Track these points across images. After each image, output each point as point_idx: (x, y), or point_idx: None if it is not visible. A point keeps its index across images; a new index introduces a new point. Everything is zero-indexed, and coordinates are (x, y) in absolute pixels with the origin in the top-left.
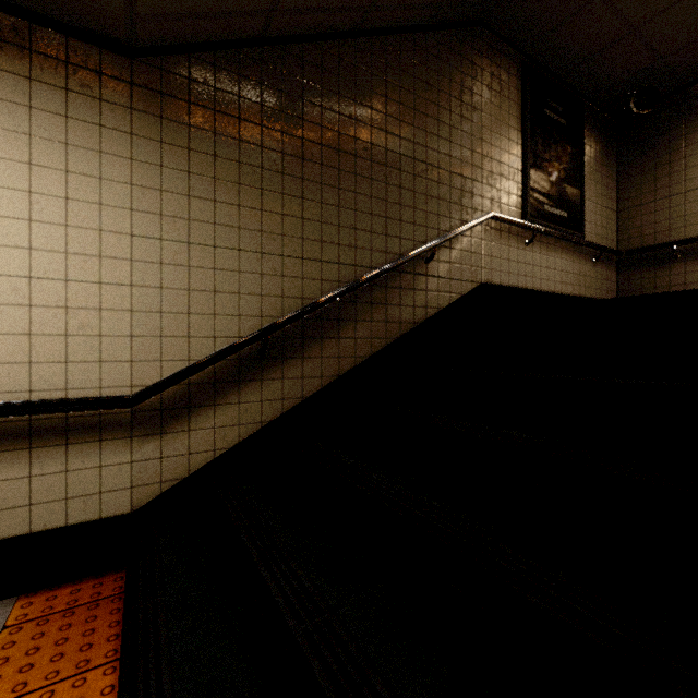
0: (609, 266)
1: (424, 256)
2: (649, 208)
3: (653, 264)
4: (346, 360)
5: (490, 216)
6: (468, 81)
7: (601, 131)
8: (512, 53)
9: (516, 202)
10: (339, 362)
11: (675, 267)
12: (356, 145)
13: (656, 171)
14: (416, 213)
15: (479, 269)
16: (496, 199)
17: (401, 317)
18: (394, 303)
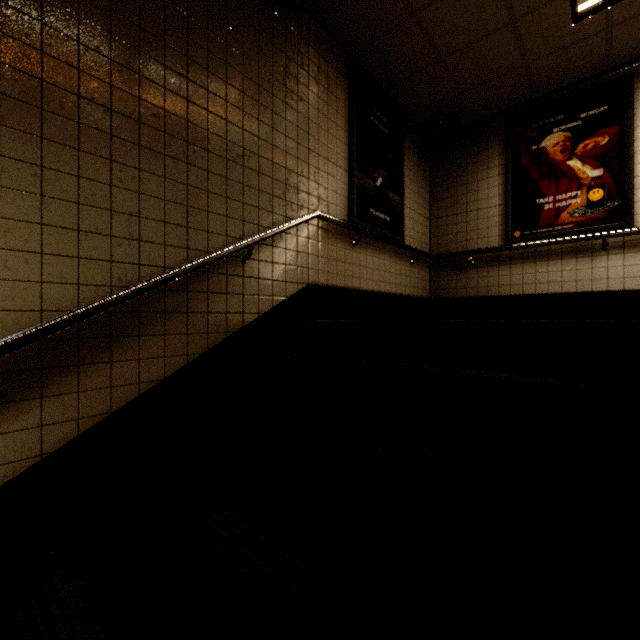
0: (423, 267)
1: (241, 254)
2: (453, 220)
3: (456, 268)
4: (123, 389)
5: (315, 215)
6: (293, 67)
7: (418, 147)
8: (339, 53)
9: (344, 202)
10: (112, 394)
11: (471, 272)
12: (140, 107)
13: (457, 189)
14: (229, 203)
15: (305, 270)
16: (324, 197)
17: (210, 327)
18: (199, 311)
